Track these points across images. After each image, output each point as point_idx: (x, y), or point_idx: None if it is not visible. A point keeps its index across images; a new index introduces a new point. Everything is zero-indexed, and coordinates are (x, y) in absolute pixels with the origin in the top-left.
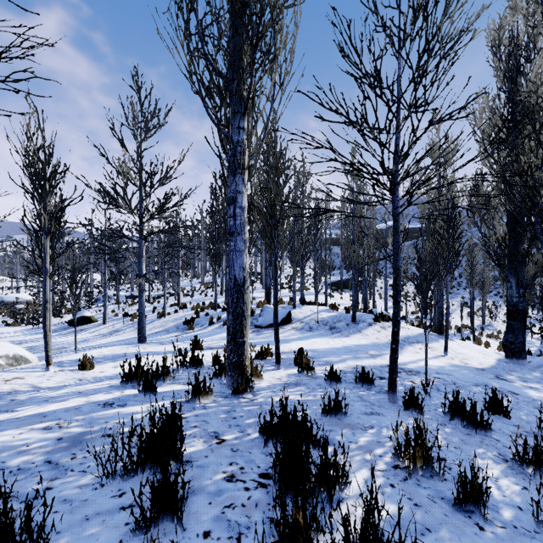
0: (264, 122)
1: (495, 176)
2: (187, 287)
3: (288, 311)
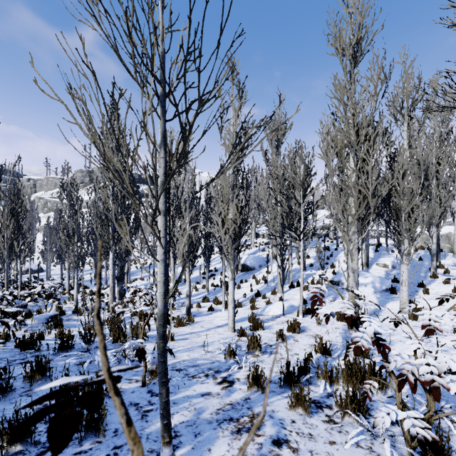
0: None
1: None
2: None
3: None
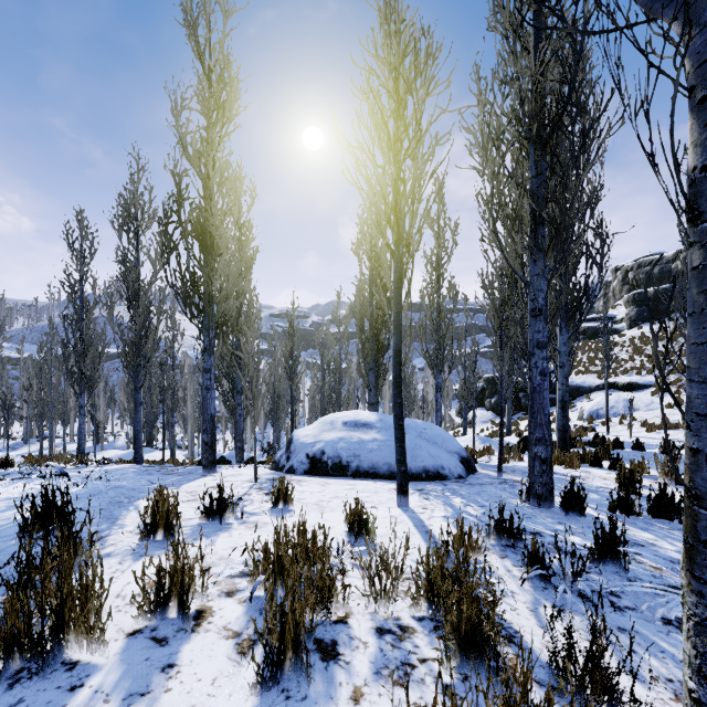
0: None
1: None
2: None
3: None
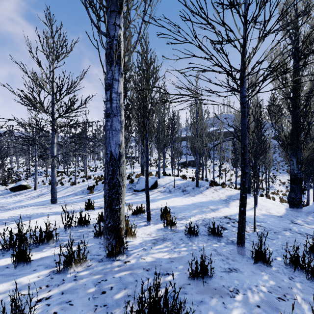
0: (137, 32)
1: (284, 94)
2: (92, 165)
3: (155, 180)
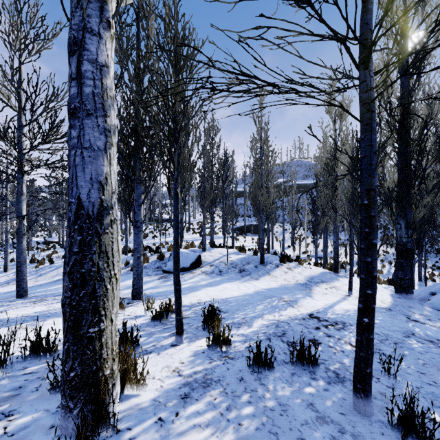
0: None
1: (390, 125)
2: None
3: (198, 255)
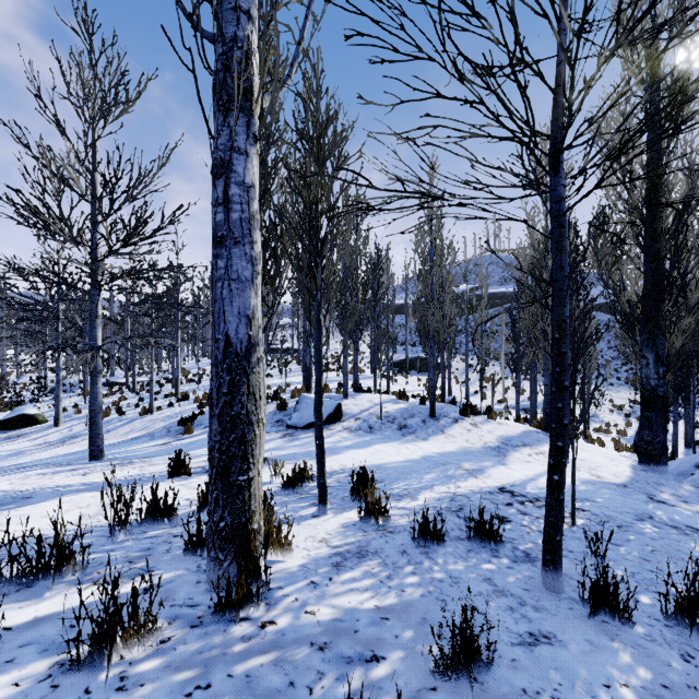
0: (295, 40)
1: (629, 207)
2: (193, 369)
3: (338, 403)
